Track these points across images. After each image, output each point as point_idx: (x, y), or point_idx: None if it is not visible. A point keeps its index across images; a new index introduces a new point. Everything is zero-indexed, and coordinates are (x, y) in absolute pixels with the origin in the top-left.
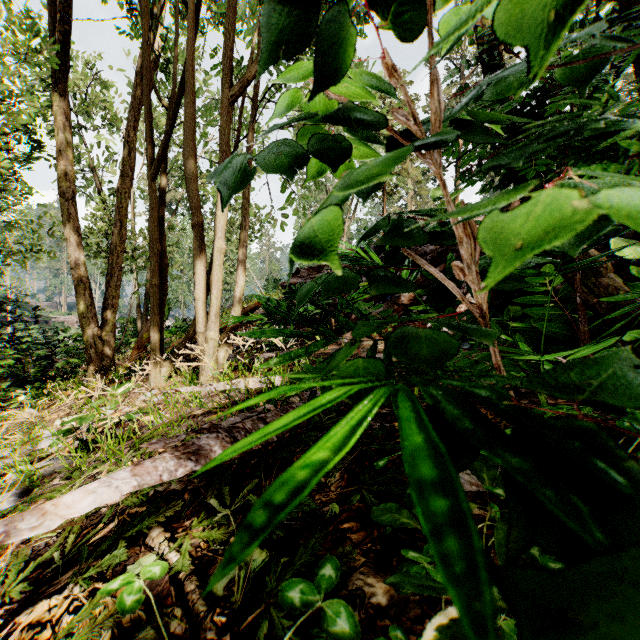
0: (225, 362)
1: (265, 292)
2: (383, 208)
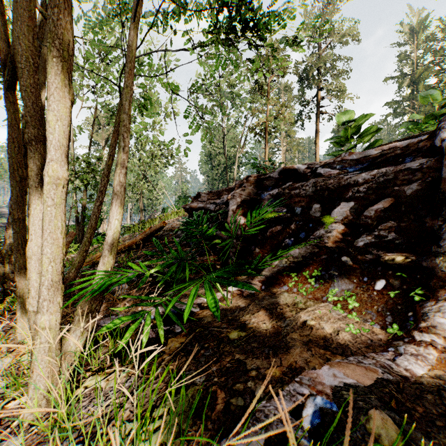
0: (66, 367)
1: (176, 206)
2: (265, 143)
